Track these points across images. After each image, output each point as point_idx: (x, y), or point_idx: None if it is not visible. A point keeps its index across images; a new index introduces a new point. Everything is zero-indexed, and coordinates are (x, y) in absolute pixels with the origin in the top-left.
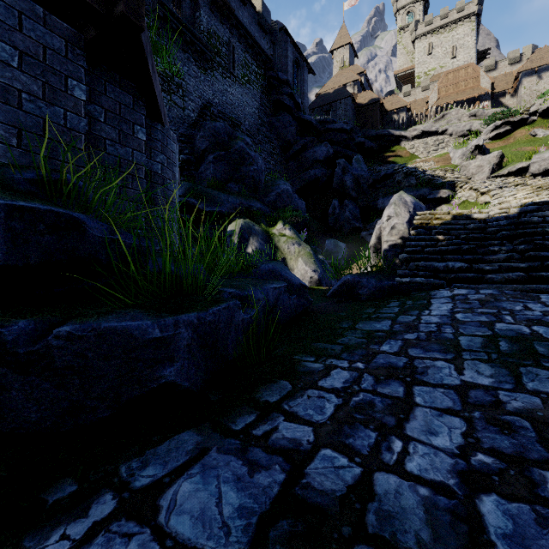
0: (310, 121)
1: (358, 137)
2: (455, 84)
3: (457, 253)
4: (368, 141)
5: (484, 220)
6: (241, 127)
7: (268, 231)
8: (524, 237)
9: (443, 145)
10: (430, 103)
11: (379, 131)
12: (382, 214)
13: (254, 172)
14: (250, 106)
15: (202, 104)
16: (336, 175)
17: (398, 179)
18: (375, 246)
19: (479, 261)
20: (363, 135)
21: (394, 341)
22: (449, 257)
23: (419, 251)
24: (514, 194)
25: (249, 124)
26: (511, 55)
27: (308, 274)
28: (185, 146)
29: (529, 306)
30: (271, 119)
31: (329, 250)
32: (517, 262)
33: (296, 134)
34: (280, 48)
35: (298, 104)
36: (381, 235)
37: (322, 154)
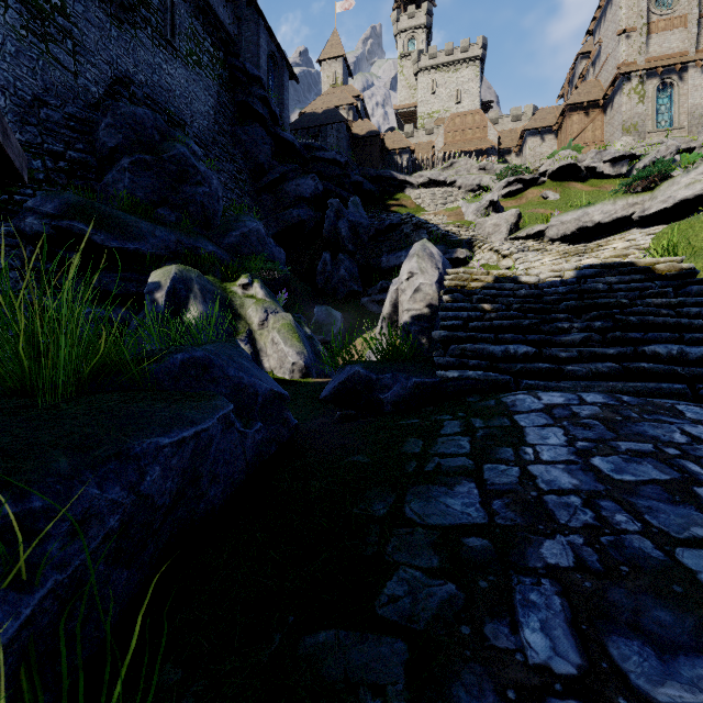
0: (291, 142)
1: (354, 175)
2: (463, 131)
3: (515, 331)
4: (367, 182)
5: (534, 284)
6: (186, 129)
7: (225, 288)
8: (594, 310)
9: (451, 199)
10: (436, 148)
11: (380, 171)
12: (387, 276)
13: (204, 197)
14: (202, 102)
15: (113, 75)
16: (328, 219)
17: (406, 232)
18: (390, 317)
19: (547, 343)
20: (361, 173)
21: (535, 589)
22: (506, 337)
23: (462, 327)
24: (540, 259)
25: (199, 128)
26: (514, 112)
27: (289, 359)
28: (78, 136)
29: (692, 433)
30: (235, 128)
31: (320, 322)
32: (598, 347)
33: (272, 157)
34: (248, 30)
35: (276, 115)
36: (398, 301)
37: (309, 190)
